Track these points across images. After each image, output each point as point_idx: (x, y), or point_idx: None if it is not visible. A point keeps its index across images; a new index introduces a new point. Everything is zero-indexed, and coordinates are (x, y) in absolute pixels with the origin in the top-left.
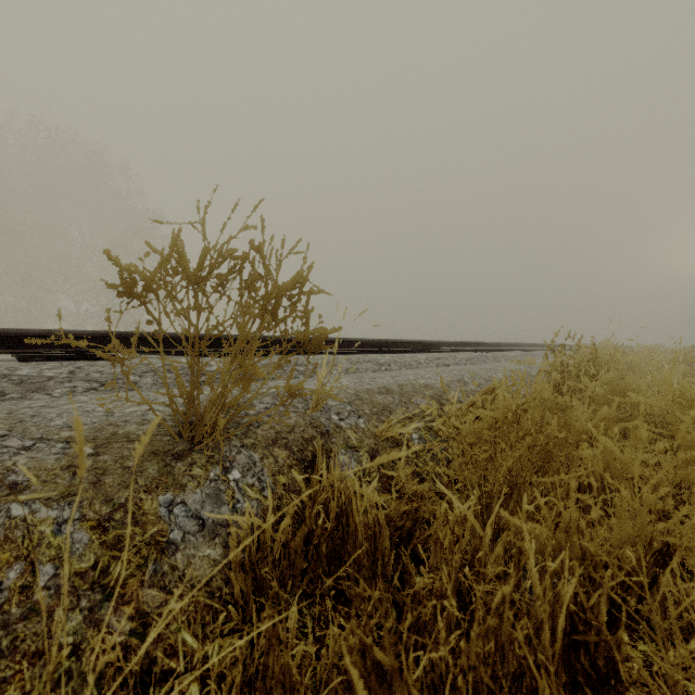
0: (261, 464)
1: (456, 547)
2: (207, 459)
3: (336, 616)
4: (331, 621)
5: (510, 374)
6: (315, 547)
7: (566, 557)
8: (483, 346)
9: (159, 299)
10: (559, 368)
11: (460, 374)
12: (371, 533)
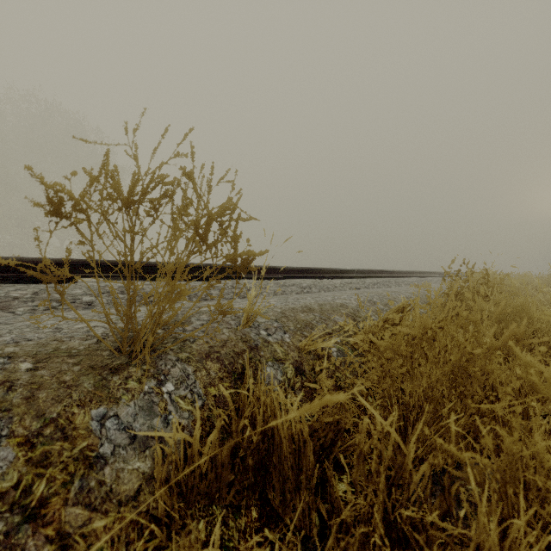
0: (194, 376)
1: (382, 467)
2: (143, 373)
3: (261, 527)
4: (257, 533)
5: (411, 295)
6: (242, 457)
7: (510, 492)
8: (386, 274)
9: (90, 220)
10: (471, 288)
11: (370, 295)
12: (296, 447)
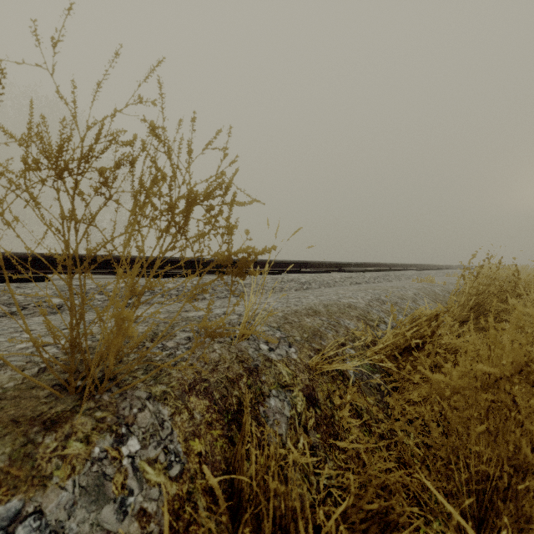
0: (170, 423)
1: None
2: (95, 425)
3: None
4: None
5: (419, 292)
6: None
7: None
8: (384, 267)
9: None
10: None
11: (376, 292)
12: None
